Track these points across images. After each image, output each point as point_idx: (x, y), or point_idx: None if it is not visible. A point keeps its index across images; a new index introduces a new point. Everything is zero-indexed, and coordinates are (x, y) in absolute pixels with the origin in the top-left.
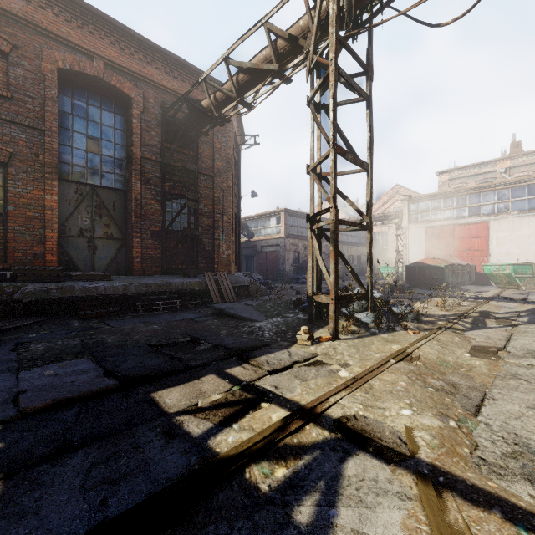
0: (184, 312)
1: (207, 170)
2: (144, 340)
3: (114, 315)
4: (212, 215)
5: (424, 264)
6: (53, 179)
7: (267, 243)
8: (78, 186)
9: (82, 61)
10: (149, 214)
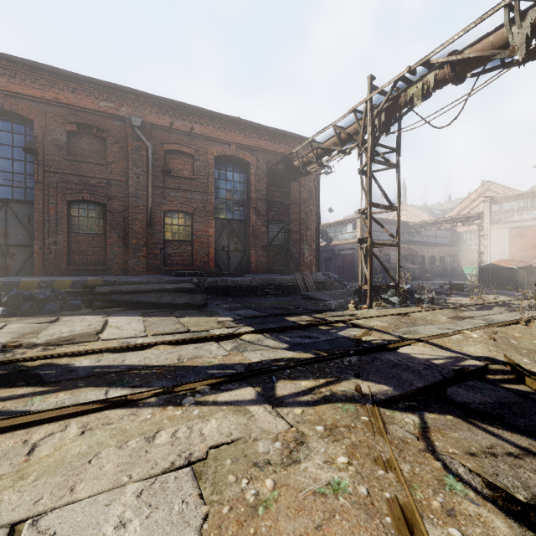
0: (283, 297)
1: (296, 200)
2: (269, 306)
3: (245, 296)
4: (299, 231)
5: (497, 266)
6: (212, 219)
7: (344, 247)
8: (221, 221)
9: (225, 148)
10: (259, 235)
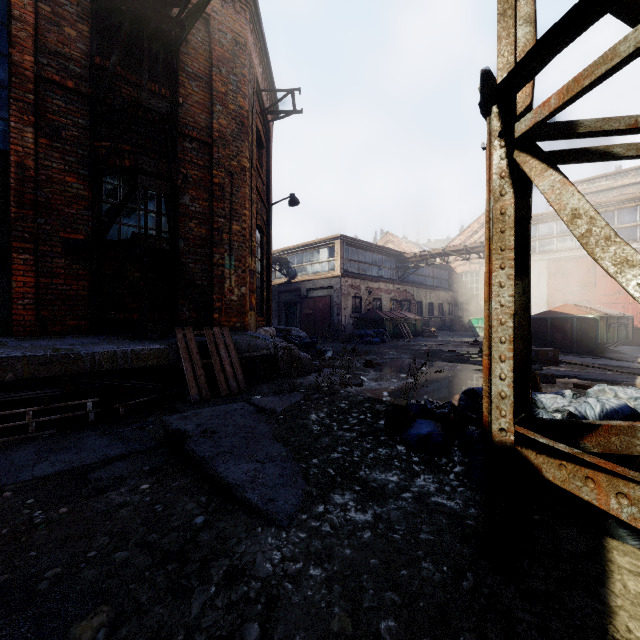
0: (101, 430)
1: (199, 131)
2: None
3: None
4: (209, 218)
5: (561, 314)
6: None
7: (316, 285)
8: None
9: None
10: (57, 203)
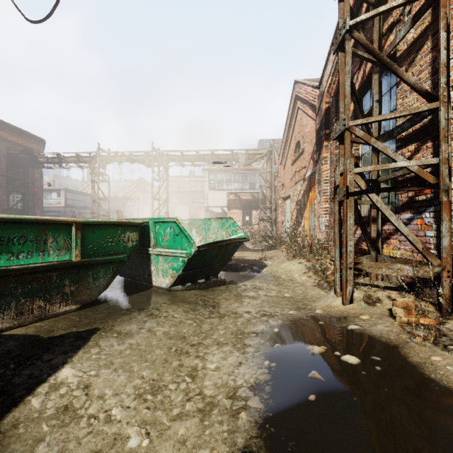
0: None
1: (30, 178)
2: None
3: None
4: (33, 200)
5: None
6: None
7: (50, 210)
8: None
9: None
10: (1, 201)
